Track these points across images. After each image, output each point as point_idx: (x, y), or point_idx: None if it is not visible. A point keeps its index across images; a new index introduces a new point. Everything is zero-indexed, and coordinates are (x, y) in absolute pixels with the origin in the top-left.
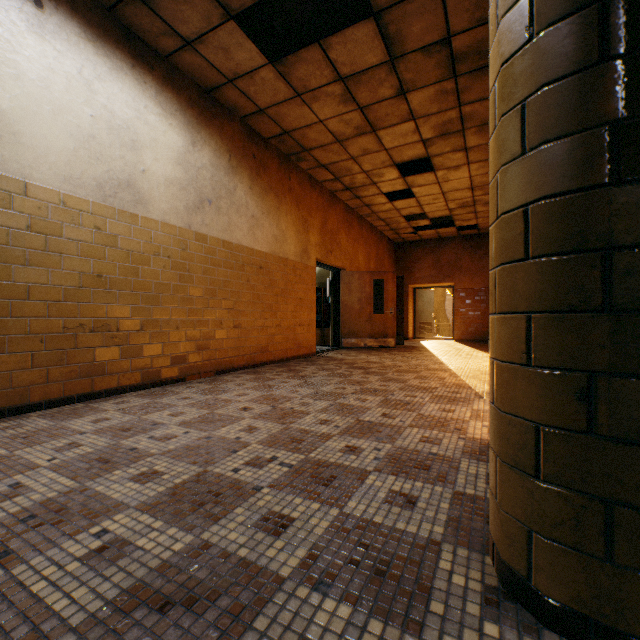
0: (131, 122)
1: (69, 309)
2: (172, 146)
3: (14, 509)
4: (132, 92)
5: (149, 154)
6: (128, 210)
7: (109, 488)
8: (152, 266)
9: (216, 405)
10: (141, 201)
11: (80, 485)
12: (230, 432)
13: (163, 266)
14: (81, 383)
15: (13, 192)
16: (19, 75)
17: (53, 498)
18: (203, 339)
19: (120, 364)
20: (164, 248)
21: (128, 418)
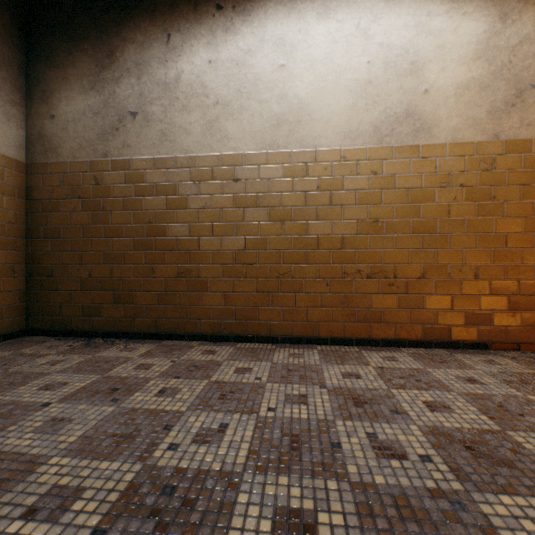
0: (409, 44)
1: (348, 256)
2: (465, 41)
3: (184, 462)
4: (410, 9)
5: (432, 68)
6: (405, 144)
7: (247, 507)
8: (436, 201)
9: (518, 417)
10: (421, 128)
11: (242, 470)
12: (518, 523)
13: (451, 198)
14: (358, 327)
15: (307, 162)
16: (311, 64)
17: (210, 472)
18: (521, 294)
19: (396, 314)
20: (453, 176)
21: (374, 384)
